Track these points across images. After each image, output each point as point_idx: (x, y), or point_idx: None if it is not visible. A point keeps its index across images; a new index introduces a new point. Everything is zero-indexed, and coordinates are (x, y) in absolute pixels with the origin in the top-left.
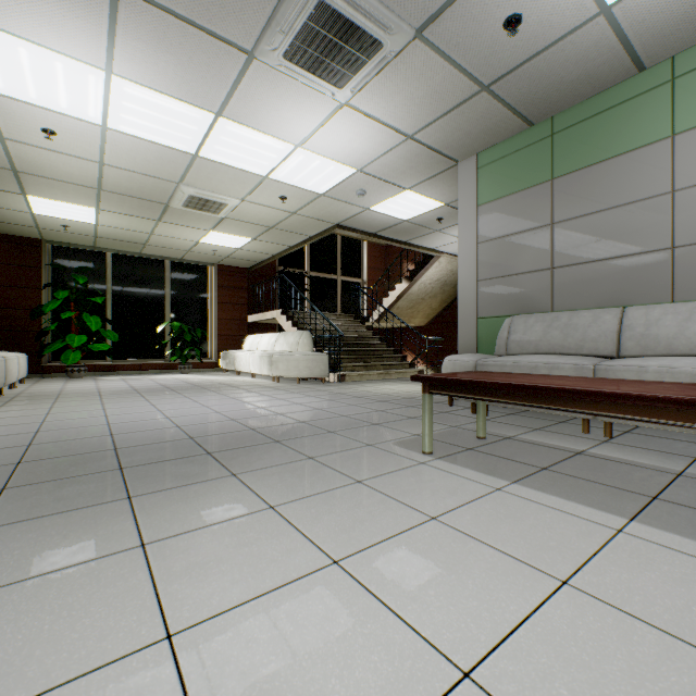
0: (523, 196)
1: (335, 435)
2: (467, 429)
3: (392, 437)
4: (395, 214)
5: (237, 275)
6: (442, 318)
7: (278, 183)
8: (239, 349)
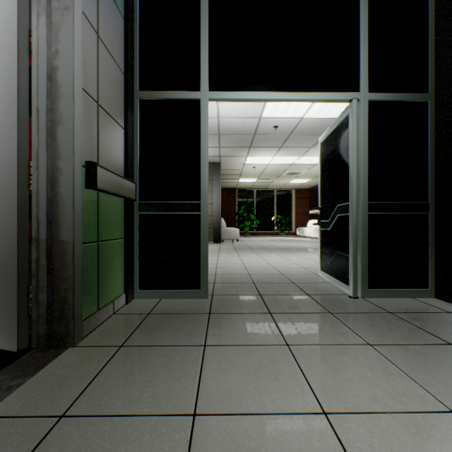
0: None
1: None
2: None
3: None
4: None
5: (304, 192)
6: None
7: None
8: (305, 226)
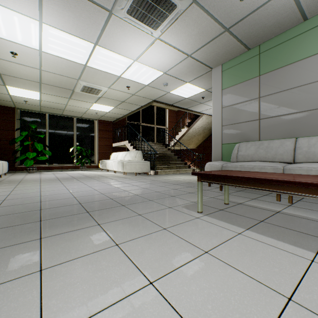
0: (245, 84)
1: (152, 202)
2: (218, 198)
3: (181, 203)
4: (181, 95)
5: (107, 125)
6: (203, 144)
7: (126, 79)
8: (108, 159)
